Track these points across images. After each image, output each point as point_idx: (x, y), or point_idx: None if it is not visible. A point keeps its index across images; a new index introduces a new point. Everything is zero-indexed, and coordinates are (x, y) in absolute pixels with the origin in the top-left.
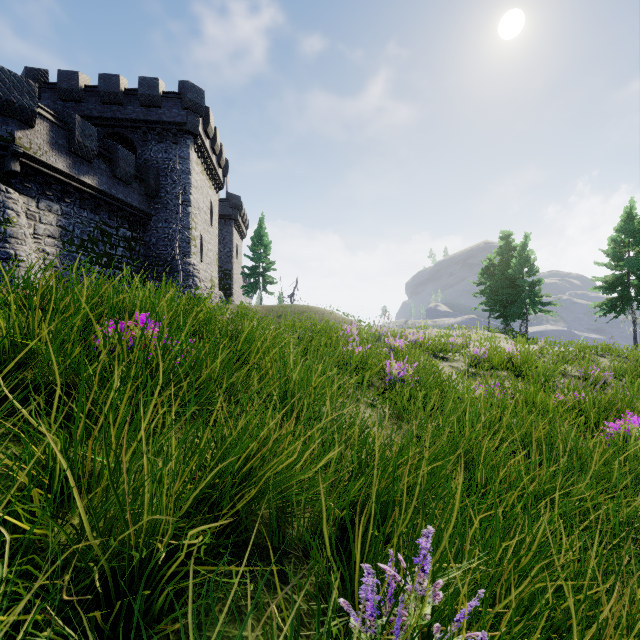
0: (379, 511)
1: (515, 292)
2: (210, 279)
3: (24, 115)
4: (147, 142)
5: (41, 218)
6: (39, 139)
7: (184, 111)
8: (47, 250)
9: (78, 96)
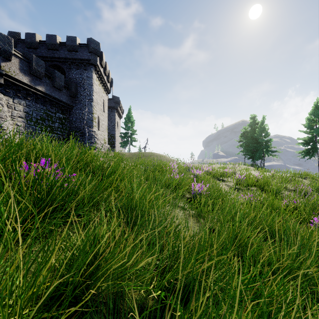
0: (185, 285)
1: (258, 145)
2: (103, 139)
3: (5, 54)
4: (71, 69)
5: (15, 107)
6: (14, 67)
7: (89, 53)
8: (18, 124)
9: (35, 46)
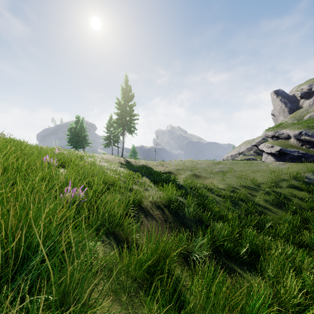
0: None
1: (79, 138)
2: None
3: None
4: None
5: None
6: None
7: None
8: None
9: None
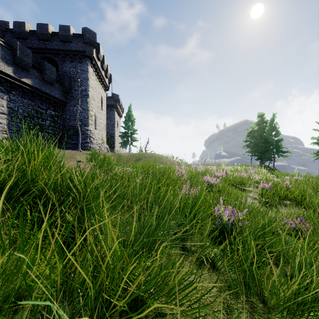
0: None
1: (267, 145)
2: (101, 138)
3: None
4: (64, 62)
5: None
6: None
7: (85, 44)
8: (0, 121)
9: (25, 36)
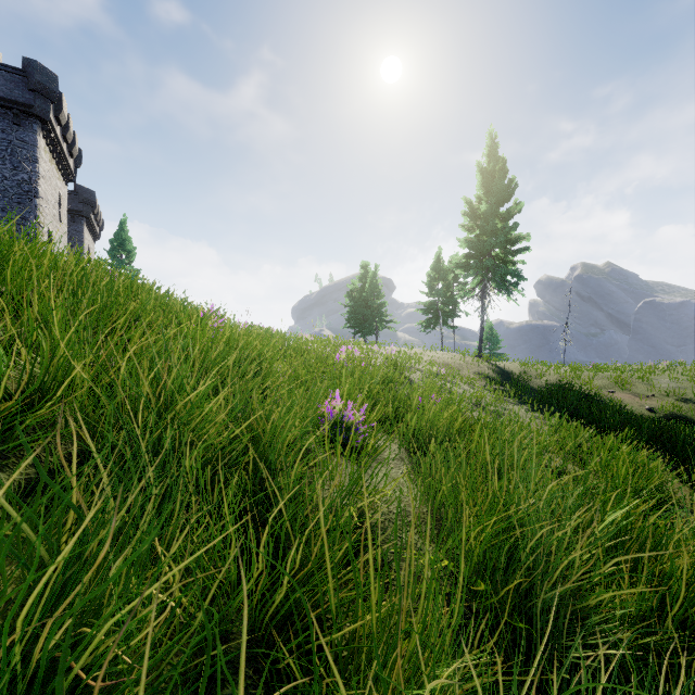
0: None
1: (369, 312)
2: None
3: None
4: None
5: None
6: None
7: (30, 92)
8: None
9: None
